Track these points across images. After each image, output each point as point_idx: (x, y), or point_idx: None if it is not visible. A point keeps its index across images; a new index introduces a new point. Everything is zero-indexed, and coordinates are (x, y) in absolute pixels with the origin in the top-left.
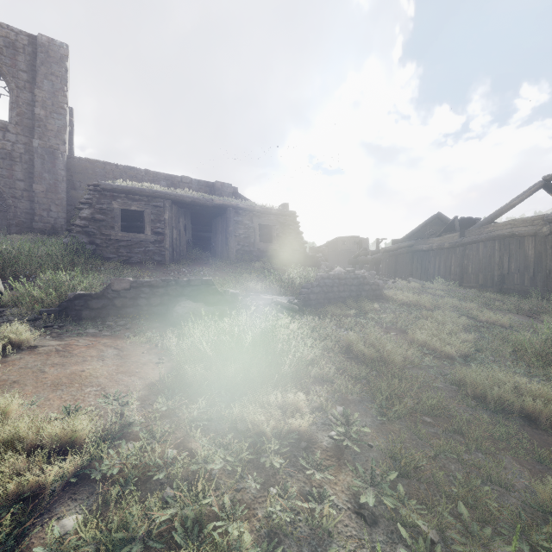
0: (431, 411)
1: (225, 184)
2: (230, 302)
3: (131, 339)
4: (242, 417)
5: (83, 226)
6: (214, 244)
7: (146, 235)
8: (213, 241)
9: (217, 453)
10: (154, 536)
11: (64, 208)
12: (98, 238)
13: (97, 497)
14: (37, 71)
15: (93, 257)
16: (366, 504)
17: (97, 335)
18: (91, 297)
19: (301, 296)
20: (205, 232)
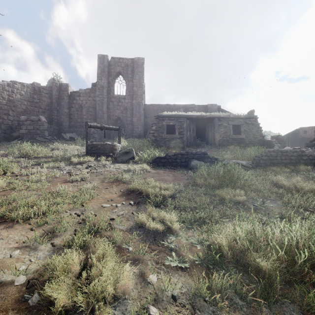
0: (314, 207)
1: (213, 104)
2: (215, 162)
3: (176, 172)
4: (218, 194)
5: (153, 133)
6: (207, 137)
7: (176, 135)
8: (206, 136)
9: (208, 198)
10: (192, 209)
11: (143, 126)
12: (158, 137)
13: (176, 201)
14: (134, 72)
15: (157, 145)
16: (262, 220)
17: (165, 170)
18: (161, 158)
19: (254, 161)
20: (202, 132)
